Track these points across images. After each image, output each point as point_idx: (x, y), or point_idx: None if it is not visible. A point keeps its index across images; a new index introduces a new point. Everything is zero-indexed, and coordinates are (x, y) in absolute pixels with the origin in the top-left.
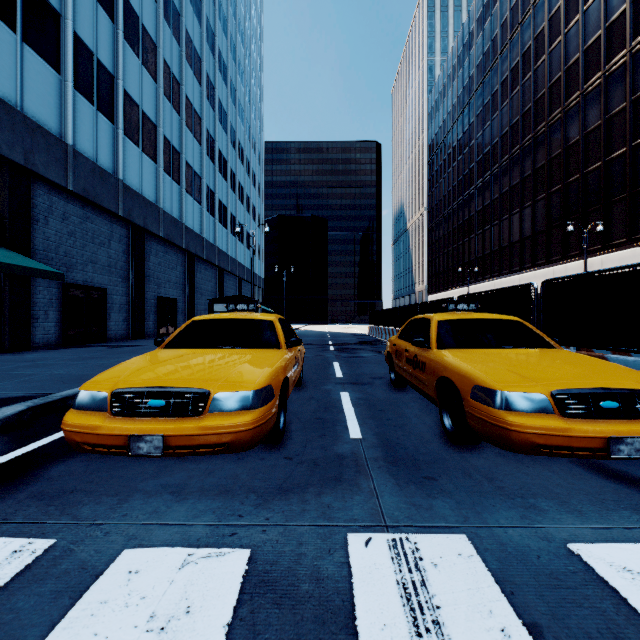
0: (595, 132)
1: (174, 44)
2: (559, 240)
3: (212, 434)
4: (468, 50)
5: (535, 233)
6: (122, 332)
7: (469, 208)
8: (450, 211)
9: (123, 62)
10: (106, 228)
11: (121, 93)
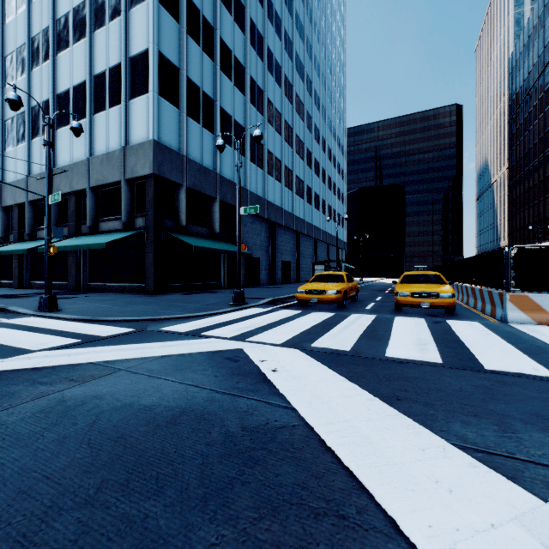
0: None
1: (289, 106)
2: None
3: (327, 298)
4: (548, 11)
5: None
6: (266, 281)
7: None
8: (531, 168)
9: (266, 134)
10: (259, 226)
11: (266, 152)
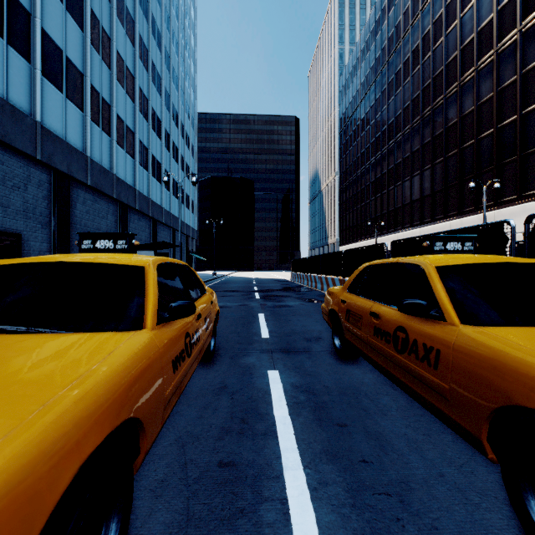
0: (488, 103)
1: None
2: (455, 198)
3: None
4: (374, 36)
5: (434, 192)
6: None
7: (375, 171)
8: (359, 174)
9: (42, 1)
10: (21, 171)
11: (39, 32)
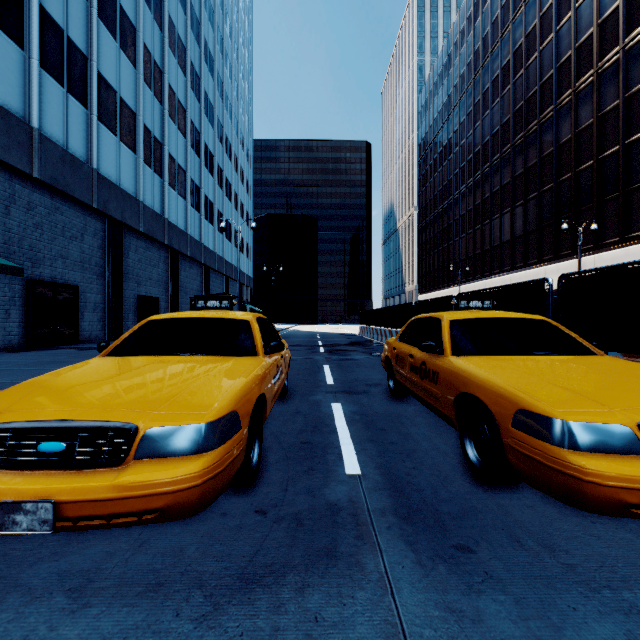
0: (587, 130)
1: (156, 29)
2: (551, 239)
3: (135, 497)
4: (459, 48)
5: (526, 232)
6: (97, 333)
7: (460, 207)
8: (440, 210)
9: (98, 43)
10: (79, 221)
11: (95, 76)
